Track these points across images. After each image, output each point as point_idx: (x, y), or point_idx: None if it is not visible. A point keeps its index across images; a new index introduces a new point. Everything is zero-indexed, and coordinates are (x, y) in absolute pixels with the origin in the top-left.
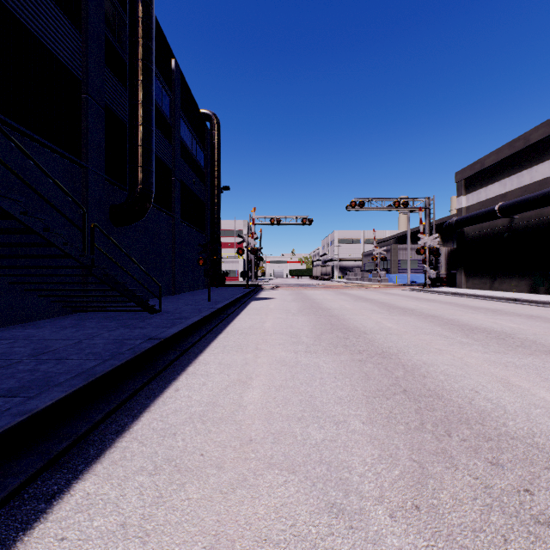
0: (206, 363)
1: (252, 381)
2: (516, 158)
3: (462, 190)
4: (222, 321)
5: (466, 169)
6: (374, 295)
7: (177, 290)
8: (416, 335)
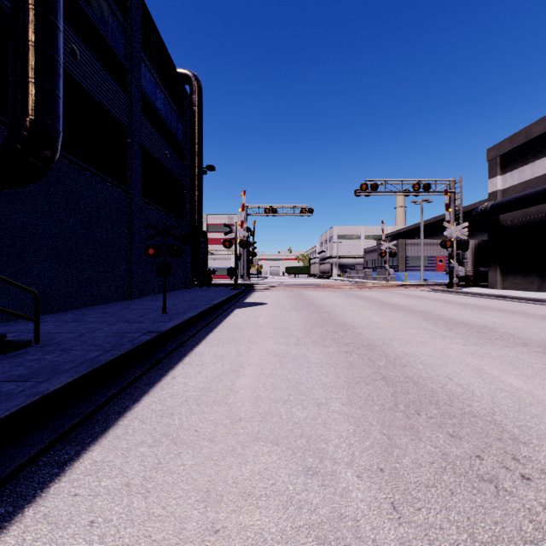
0: None
1: None
2: None
3: (497, 169)
4: (151, 368)
5: (503, 143)
6: (395, 298)
7: (135, 292)
8: None
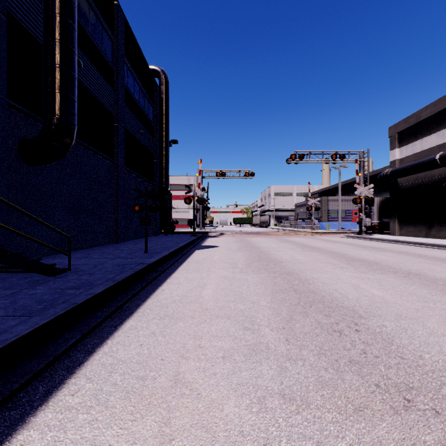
0: None
1: None
2: None
3: (396, 143)
4: (147, 285)
5: (400, 123)
6: (316, 242)
7: (120, 238)
8: None
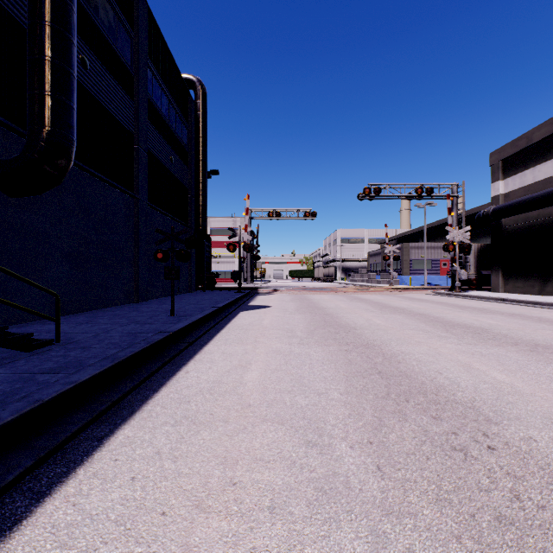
0: None
1: None
2: None
3: (499, 173)
4: (165, 364)
5: (505, 148)
6: (397, 301)
7: (142, 295)
8: None
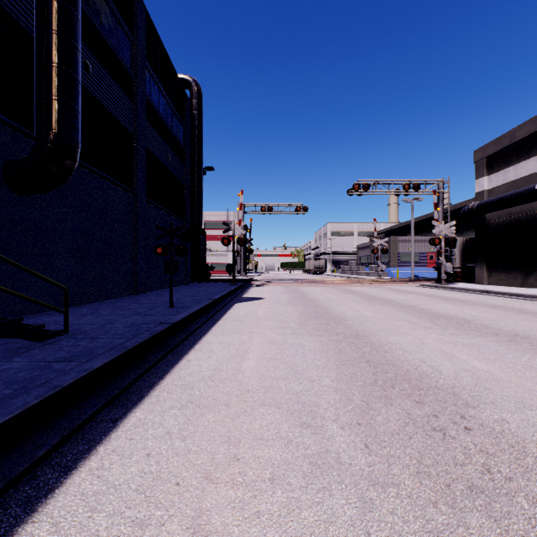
0: None
1: None
2: None
3: (484, 170)
4: (168, 353)
5: (488, 145)
6: (385, 293)
7: (141, 288)
8: None
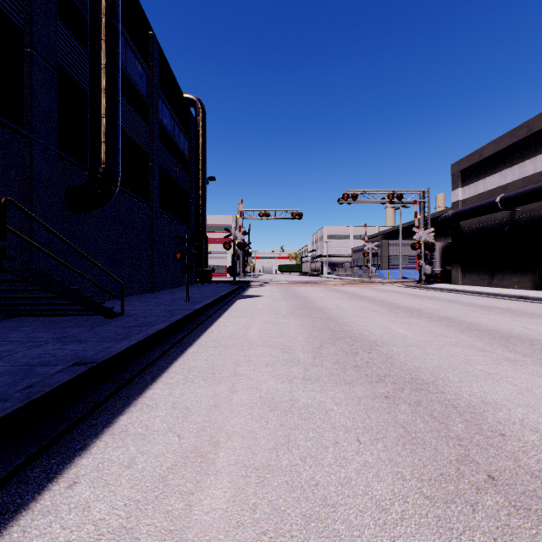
0: (153, 405)
1: (217, 452)
2: (517, 147)
3: (458, 182)
4: (197, 327)
5: (462, 161)
6: (369, 292)
7: (155, 287)
8: (442, 347)
